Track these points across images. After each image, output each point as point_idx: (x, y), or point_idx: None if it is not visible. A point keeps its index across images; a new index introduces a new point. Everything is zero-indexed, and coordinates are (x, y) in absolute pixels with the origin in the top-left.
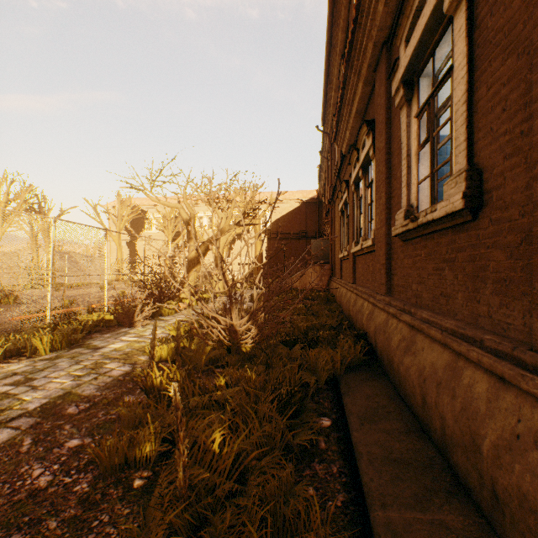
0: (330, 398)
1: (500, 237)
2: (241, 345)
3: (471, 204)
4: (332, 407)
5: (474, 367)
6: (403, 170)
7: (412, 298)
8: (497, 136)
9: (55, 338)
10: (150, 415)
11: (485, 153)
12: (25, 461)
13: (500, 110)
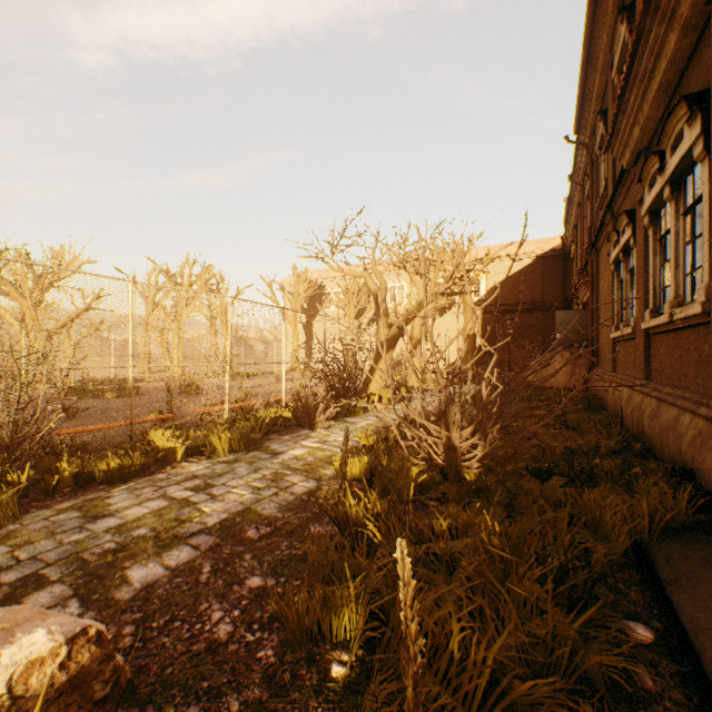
0: (639, 585)
1: None
2: (462, 468)
3: None
4: (647, 603)
5: None
6: None
7: None
8: None
9: (232, 437)
10: (346, 562)
11: None
12: (204, 596)
13: None
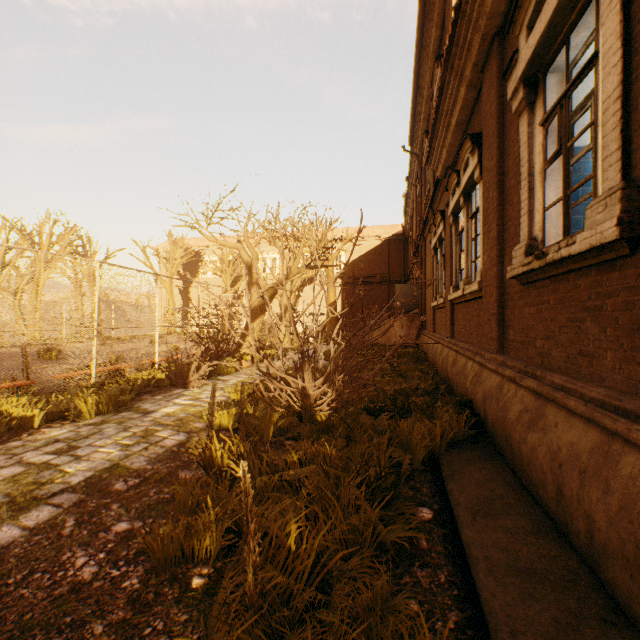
0: (429, 483)
1: None
2: (315, 412)
3: (629, 233)
4: (432, 494)
5: (639, 453)
6: (523, 193)
7: (535, 357)
8: None
9: (100, 399)
10: (210, 497)
11: None
12: (67, 547)
13: None
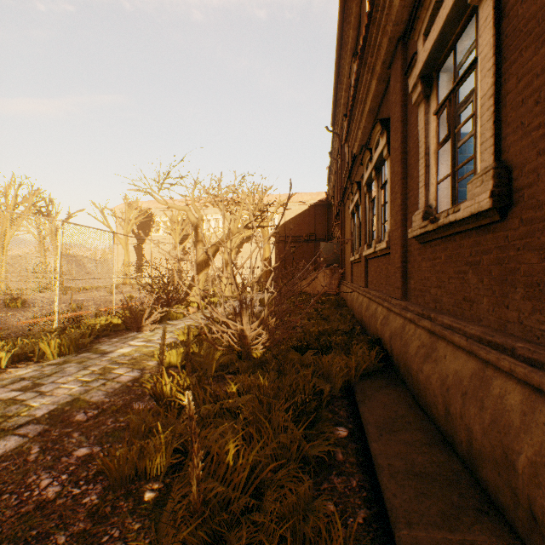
0: (346, 407)
1: (533, 238)
2: (252, 350)
3: (499, 204)
4: (348, 416)
5: (505, 377)
6: (421, 169)
7: (430, 302)
8: (529, 131)
9: (62, 342)
10: (161, 423)
11: (515, 149)
12: (33, 471)
13: (533, 103)
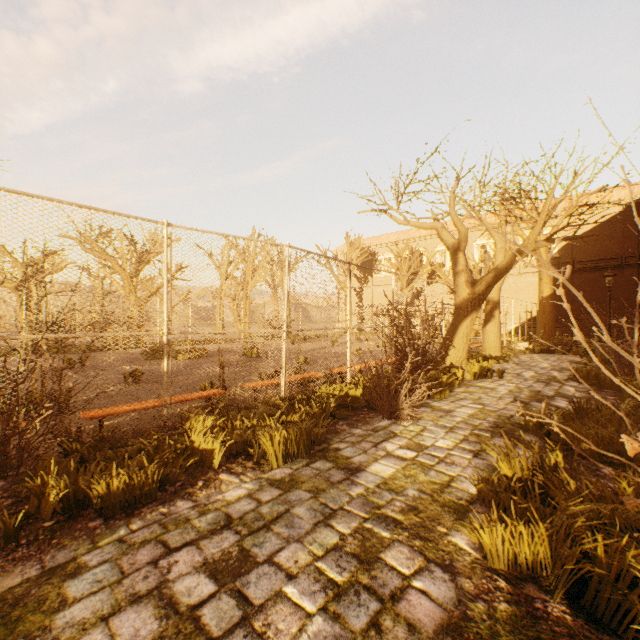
0: None
1: None
2: None
3: None
4: None
5: None
6: None
7: None
8: None
9: (288, 434)
10: None
11: None
12: None
13: None
